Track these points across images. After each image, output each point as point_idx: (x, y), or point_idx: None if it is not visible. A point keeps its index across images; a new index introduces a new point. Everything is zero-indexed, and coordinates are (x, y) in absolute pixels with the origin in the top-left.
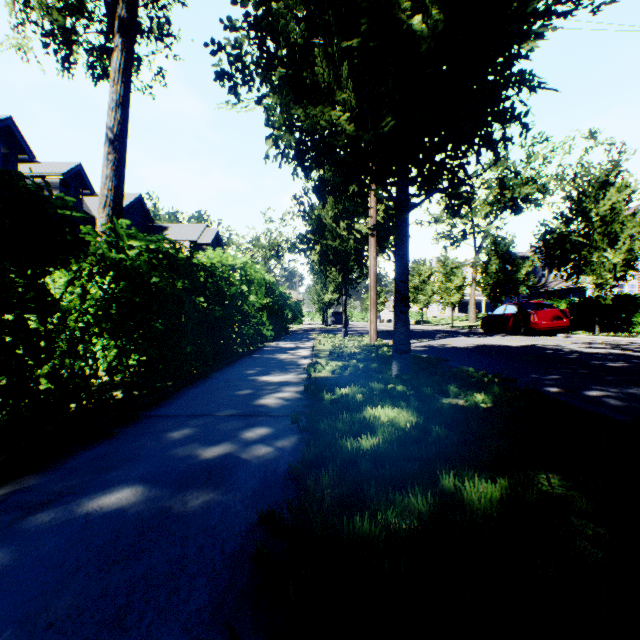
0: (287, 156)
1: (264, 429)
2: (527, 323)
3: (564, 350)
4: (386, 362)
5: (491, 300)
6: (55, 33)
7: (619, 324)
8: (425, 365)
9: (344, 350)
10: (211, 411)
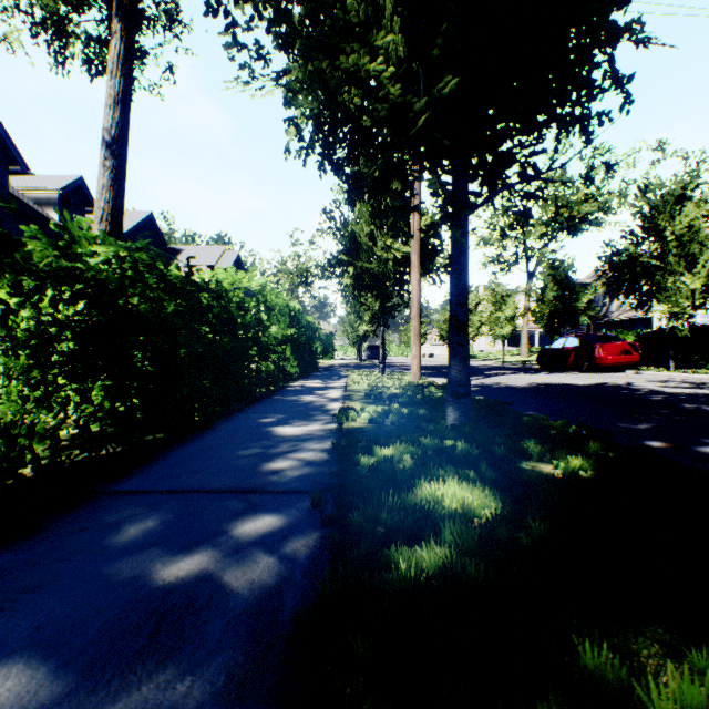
0: (312, 147)
1: (269, 518)
2: (591, 358)
3: (642, 390)
4: (436, 407)
5: (548, 332)
6: (45, 20)
7: (696, 359)
8: (486, 411)
9: (383, 391)
10: (199, 484)
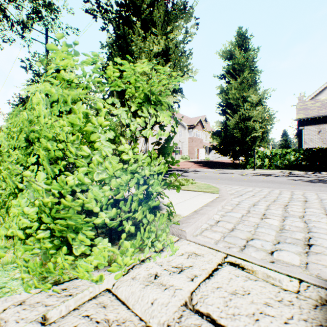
0: None
1: None
2: None
3: None
4: None
5: None
6: None
7: None
8: None
9: None
10: None
